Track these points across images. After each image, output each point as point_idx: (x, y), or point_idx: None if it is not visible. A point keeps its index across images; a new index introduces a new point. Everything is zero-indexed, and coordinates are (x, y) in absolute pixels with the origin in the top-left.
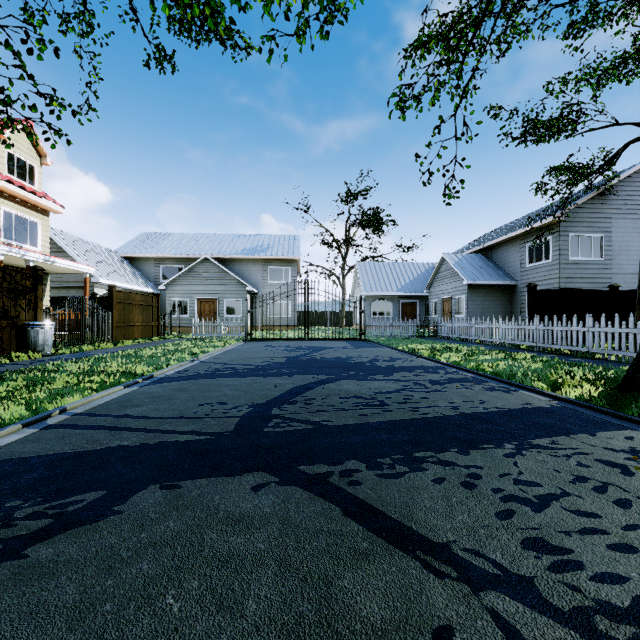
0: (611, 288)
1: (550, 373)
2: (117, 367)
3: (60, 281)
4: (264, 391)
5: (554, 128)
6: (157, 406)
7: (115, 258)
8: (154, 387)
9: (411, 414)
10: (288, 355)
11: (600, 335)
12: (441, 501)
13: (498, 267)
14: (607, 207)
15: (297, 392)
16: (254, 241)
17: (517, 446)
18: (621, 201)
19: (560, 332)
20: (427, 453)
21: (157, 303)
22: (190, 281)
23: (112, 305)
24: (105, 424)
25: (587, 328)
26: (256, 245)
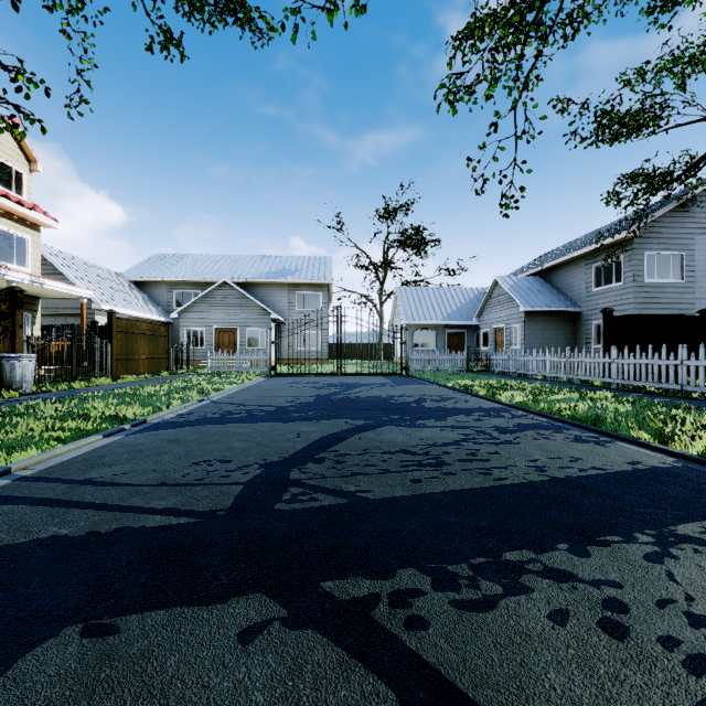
0: (702, 314)
1: (650, 418)
2: (105, 409)
3: (56, 307)
4: (283, 442)
5: (634, 123)
6: (135, 465)
7: (122, 282)
8: (142, 436)
9: (482, 479)
10: (317, 393)
11: (689, 370)
12: (579, 673)
13: (559, 291)
14: (689, 221)
15: (325, 444)
16: (280, 263)
17: (657, 539)
18: (705, 214)
19: (644, 366)
20: (523, 553)
21: (167, 333)
22: (207, 308)
23: (111, 334)
24: (51, 496)
25: (680, 361)
26: (282, 268)
